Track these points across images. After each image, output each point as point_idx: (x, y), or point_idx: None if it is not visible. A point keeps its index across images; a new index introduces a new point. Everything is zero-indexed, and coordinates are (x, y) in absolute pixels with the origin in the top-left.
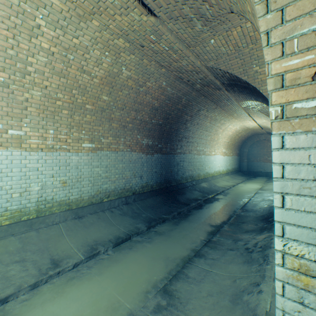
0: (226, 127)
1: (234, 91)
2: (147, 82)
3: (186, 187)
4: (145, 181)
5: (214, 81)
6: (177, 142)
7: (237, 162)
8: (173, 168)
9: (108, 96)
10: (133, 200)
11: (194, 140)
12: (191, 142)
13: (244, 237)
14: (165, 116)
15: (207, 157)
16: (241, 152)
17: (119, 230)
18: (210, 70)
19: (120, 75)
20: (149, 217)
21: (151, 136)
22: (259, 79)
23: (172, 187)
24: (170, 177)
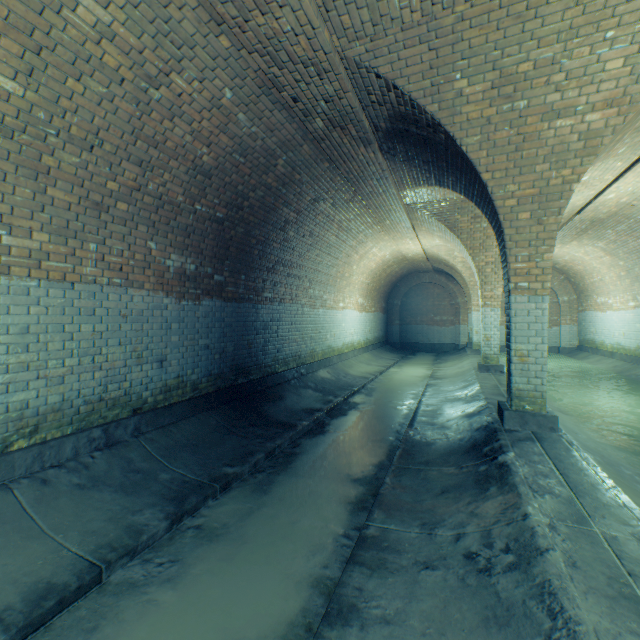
0: (367, 250)
1: (396, 156)
2: (174, 74)
3: (286, 383)
4: (175, 373)
5: (358, 113)
6: (263, 273)
7: (383, 326)
8: (255, 336)
9: (23, 80)
10: (134, 432)
11: (303, 274)
12: (296, 278)
13: (446, 512)
14: (234, 201)
15: (330, 314)
16: (389, 306)
17: (57, 556)
18: (352, 76)
19: (65, 7)
20: (183, 480)
21: (194, 249)
22: (465, 117)
23: (252, 385)
24: (247, 359)
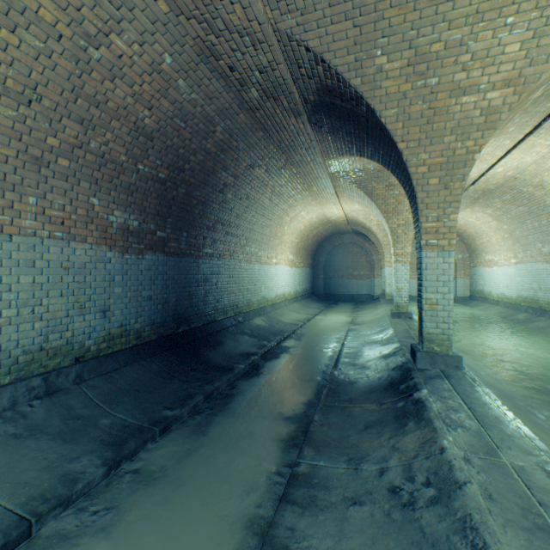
0: (297, 213)
1: (323, 128)
2: (113, 35)
3: (224, 330)
4: (118, 322)
5: (289, 85)
6: (204, 231)
7: (310, 279)
8: (196, 288)
9: None
10: (76, 379)
11: (240, 232)
12: (234, 236)
13: (369, 447)
14: (175, 163)
15: (264, 268)
16: (315, 263)
17: None
18: (284, 49)
19: None
20: (123, 425)
21: (138, 207)
22: (384, 91)
23: (193, 332)
24: (189, 309)
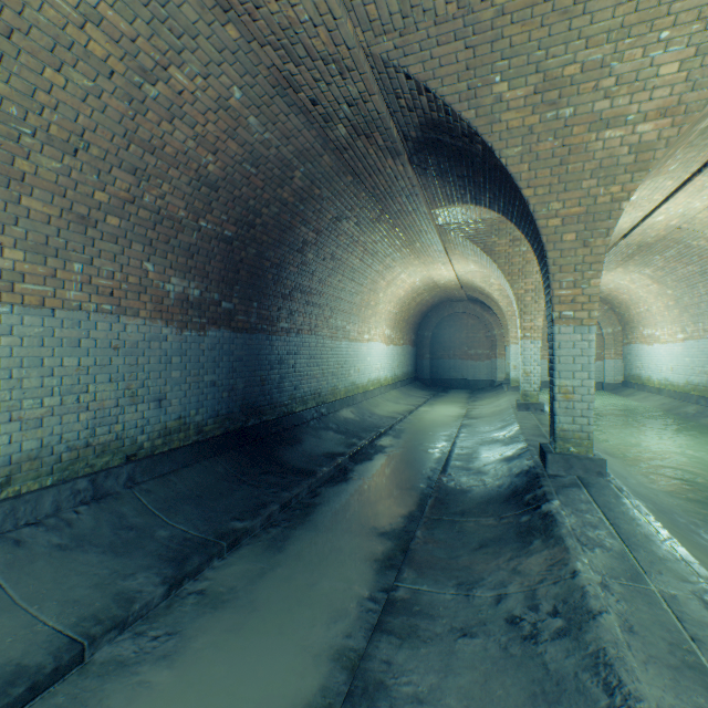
0: (395, 276)
1: (428, 170)
2: (173, 68)
3: (304, 424)
4: (176, 413)
5: (385, 119)
6: (278, 300)
7: (413, 360)
8: (269, 371)
9: None
10: (127, 482)
11: (324, 301)
12: (316, 306)
13: (484, 570)
14: (244, 217)
15: (354, 346)
16: (419, 339)
17: (30, 631)
18: (378, 76)
19: None
20: (184, 537)
21: (199, 272)
22: (505, 125)
23: (266, 427)
24: (260, 398)
